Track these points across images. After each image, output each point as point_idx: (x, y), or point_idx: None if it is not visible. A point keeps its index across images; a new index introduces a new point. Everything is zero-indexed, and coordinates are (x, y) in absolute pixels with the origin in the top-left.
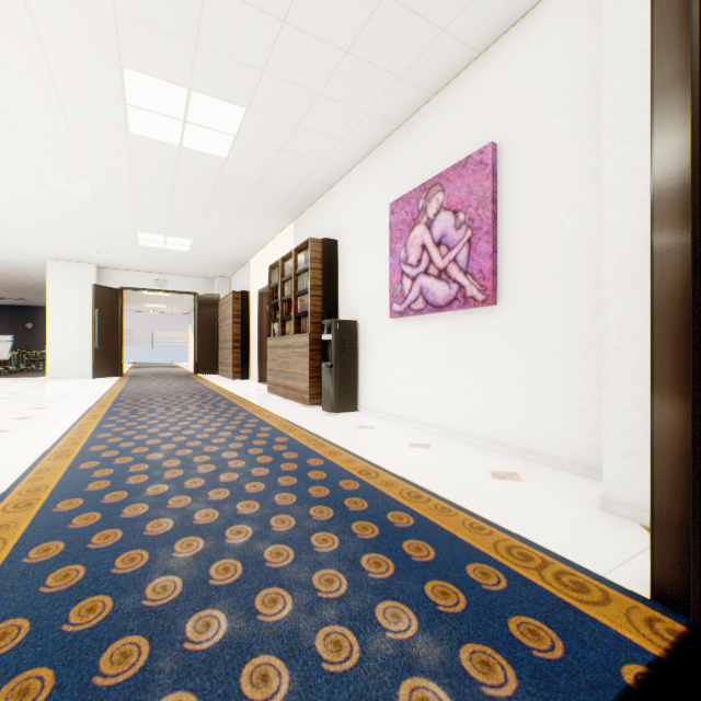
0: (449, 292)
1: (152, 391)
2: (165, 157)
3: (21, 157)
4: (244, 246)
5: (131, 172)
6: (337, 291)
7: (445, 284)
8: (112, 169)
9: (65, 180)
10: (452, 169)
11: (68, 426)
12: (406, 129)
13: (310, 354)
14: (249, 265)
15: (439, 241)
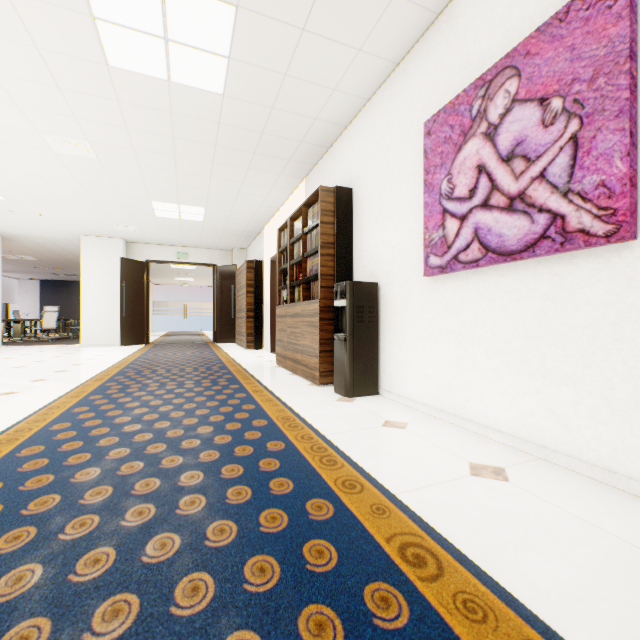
0: (530, 229)
1: (162, 361)
2: (156, 99)
3: (14, 113)
4: (256, 213)
5: (127, 124)
6: (353, 250)
7: (521, 216)
8: (106, 122)
9: (65, 140)
10: (537, 33)
11: (38, 408)
12: (449, 15)
13: (320, 324)
14: (262, 234)
15: (510, 153)
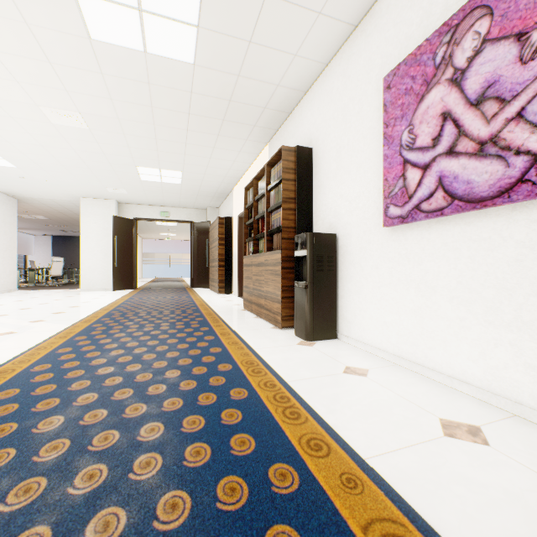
0: (505, 173)
1: (145, 304)
2: (135, 70)
3: (14, 88)
4: (226, 176)
5: (111, 96)
6: (312, 204)
7: (494, 161)
8: (93, 94)
9: (60, 113)
10: None
11: (27, 348)
12: None
13: (282, 272)
14: (231, 194)
15: (481, 96)
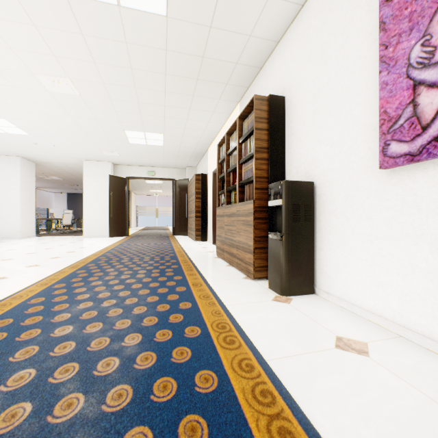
0: None
1: (130, 250)
2: (112, 28)
3: (10, 56)
4: (201, 137)
5: (94, 59)
6: (285, 153)
7: None
8: (78, 58)
9: (53, 80)
10: None
11: (5, 296)
12: None
13: (254, 222)
14: (206, 154)
15: None
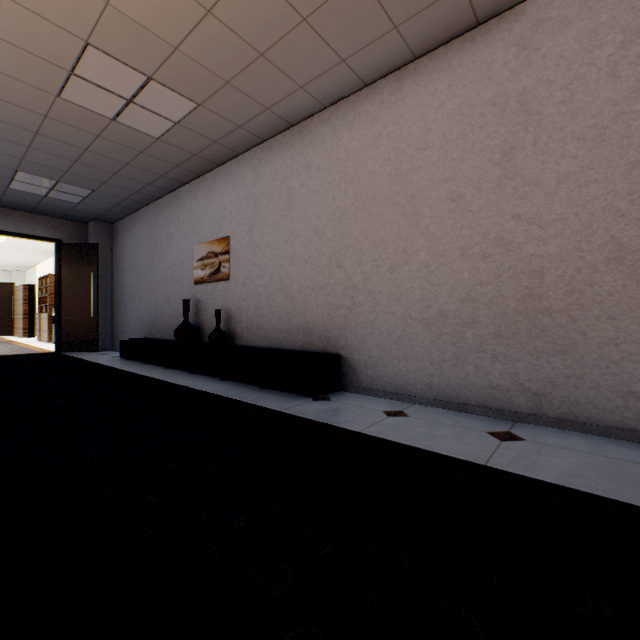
0: None
1: None
2: None
3: None
4: (29, 261)
5: None
6: None
7: None
8: None
9: None
10: None
11: None
12: None
13: (50, 321)
14: (36, 268)
15: None
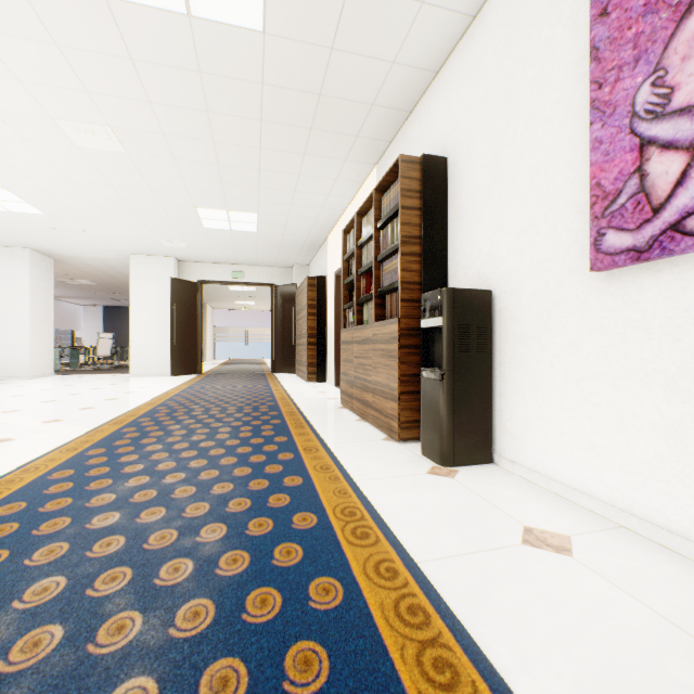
0: None
1: (205, 397)
2: (177, 50)
3: (17, 92)
4: (317, 218)
5: (149, 97)
6: (447, 246)
7: None
8: (124, 95)
9: (84, 129)
10: None
11: (11, 468)
12: None
13: (400, 353)
14: (325, 245)
15: None
